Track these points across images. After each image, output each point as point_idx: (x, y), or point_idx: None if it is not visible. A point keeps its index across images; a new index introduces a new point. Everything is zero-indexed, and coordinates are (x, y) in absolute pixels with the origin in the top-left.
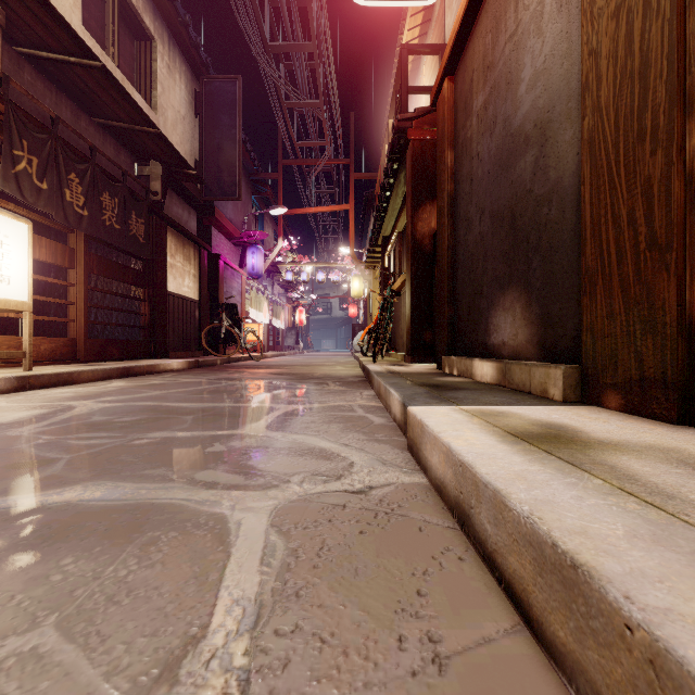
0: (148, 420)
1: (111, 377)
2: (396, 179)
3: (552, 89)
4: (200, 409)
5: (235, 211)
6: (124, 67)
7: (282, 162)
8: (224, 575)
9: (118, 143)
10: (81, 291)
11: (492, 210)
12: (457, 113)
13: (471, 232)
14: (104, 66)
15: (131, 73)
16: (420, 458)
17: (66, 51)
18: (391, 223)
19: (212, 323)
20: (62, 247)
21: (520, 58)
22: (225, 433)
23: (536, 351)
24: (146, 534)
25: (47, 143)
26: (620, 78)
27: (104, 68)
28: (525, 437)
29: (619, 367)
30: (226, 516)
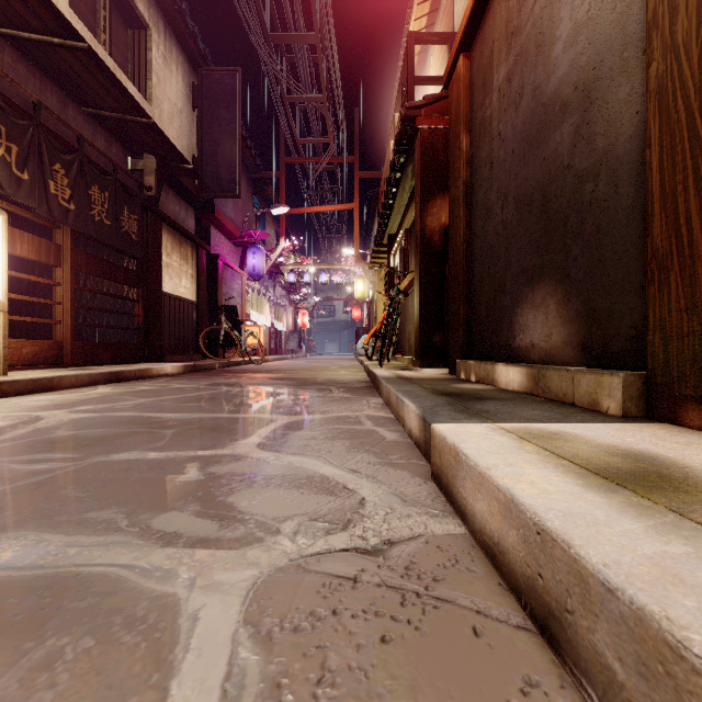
0: (119, 436)
1: (97, 382)
2: (404, 173)
3: (599, 41)
4: (184, 421)
5: (235, 210)
6: (116, 56)
7: (284, 160)
8: None
9: (110, 135)
10: (68, 291)
11: (518, 194)
12: (474, 92)
13: (491, 222)
14: (91, 48)
15: (125, 62)
16: (454, 496)
17: (49, 31)
18: (397, 221)
19: (210, 325)
20: (47, 243)
21: (555, 13)
22: (206, 454)
23: (577, 354)
24: (42, 644)
25: (28, 131)
26: None
27: (91, 50)
28: (615, 477)
29: None
30: (178, 601)
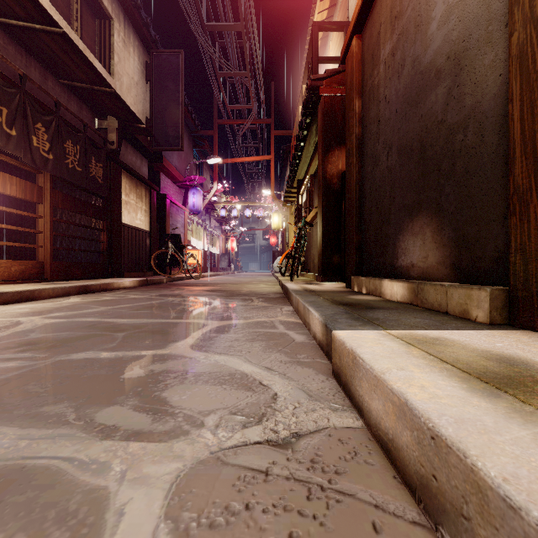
0: (80, 338)
1: (70, 294)
2: (309, 131)
3: (468, 18)
4: (134, 326)
5: (179, 160)
6: (86, 40)
7: (217, 121)
8: None
9: (81, 101)
10: (48, 222)
11: (400, 144)
12: (365, 65)
13: (379, 167)
14: (65, 32)
15: (93, 45)
16: (352, 393)
17: (32, 19)
18: (304, 168)
19: (160, 249)
20: (31, 185)
21: None
22: (149, 354)
23: (449, 272)
24: None
25: (16, 97)
26: None
27: (65, 34)
28: (495, 382)
29: None
30: (108, 495)
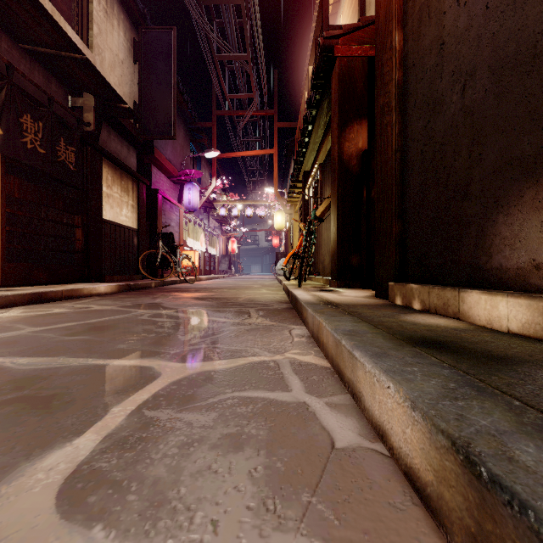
0: None
1: (14, 304)
2: (319, 108)
3: None
4: (21, 379)
5: (174, 153)
6: (57, 3)
7: (216, 113)
8: None
9: (49, 73)
10: None
11: (498, 58)
12: None
13: (441, 116)
14: None
15: (66, 10)
16: None
17: None
18: (311, 157)
19: (149, 249)
20: None
21: None
22: None
23: None
24: None
25: None
26: None
27: None
28: None
29: None
30: None
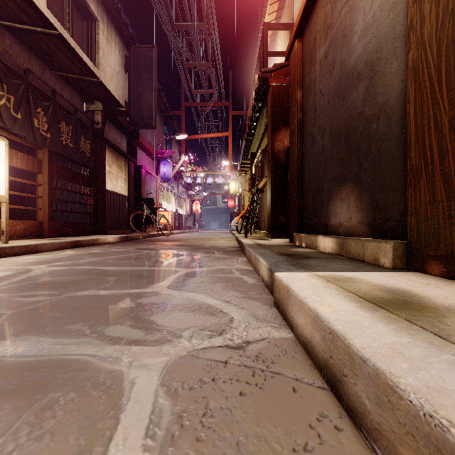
0: (81, 281)
1: (65, 247)
2: (261, 113)
3: (380, 35)
4: (121, 272)
5: (152, 136)
6: (76, 38)
7: (184, 104)
8: (107, 450)
9: (72, 89)
10: (46, 189)
11: (331, 129)
12: (304, 63)
13: (315, 146)
14: (60, 34)
15: (82, 42)
16: (286, 316)
17: (34, 23)
18: (257, 143)
19: (136, 211)
20: (32, 158)
21: (353, 16)
22: (136, 292)
23: (367, 230)
24: (46, 396)
25: (21, 87)
26: (442, 16)
27: (60, 36)
28: (379, 303)
29: (441, 242)
30: (123, 374)
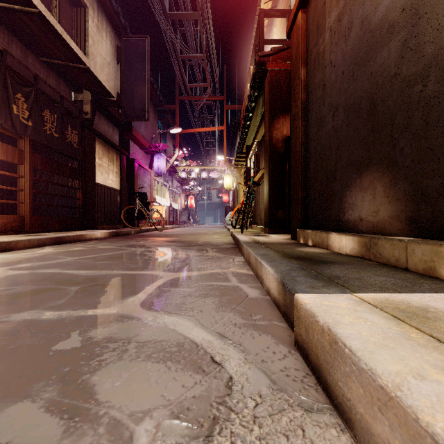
0: (32, 293)
1: (45, 244)
2: (257, 102)
3: None
4: (91, 278)
5: (146, 130)
6: (64, 24)
7: (178, 98)
8: None
9: (59, 77)
10: (28, 181)
11: (347, 104)
12: (309, 36)
13: (324, 128)
14: (41, 13)
15: (70, 29)
16: (328, 385)
17: (11, 0)
18: (252, 136)
19: (128, 205)
20: (12, 148)
21: None
22: (94, 314)
23: (405, 226)
24: None
25: None
26: None
27: (41, 14)
28: None
29: None
30: None
